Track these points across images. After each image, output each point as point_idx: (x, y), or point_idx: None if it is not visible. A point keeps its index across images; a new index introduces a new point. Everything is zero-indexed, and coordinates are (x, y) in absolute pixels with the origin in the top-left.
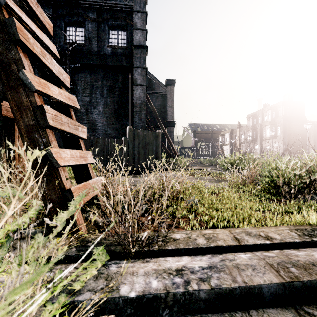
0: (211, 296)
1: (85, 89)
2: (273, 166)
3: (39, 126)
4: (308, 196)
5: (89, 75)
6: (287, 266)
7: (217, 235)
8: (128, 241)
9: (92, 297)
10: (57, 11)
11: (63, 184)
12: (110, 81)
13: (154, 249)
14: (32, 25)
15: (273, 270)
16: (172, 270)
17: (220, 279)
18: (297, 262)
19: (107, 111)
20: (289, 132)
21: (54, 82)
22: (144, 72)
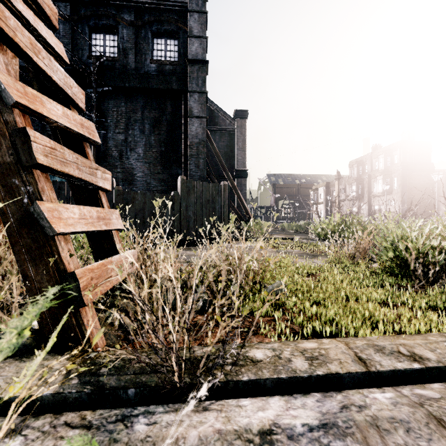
0: None
1: (119, 124)
2: (399, 234)
3: (21, 164)
4: None
5: (124, 102)
6: None
7: (326, 351)
8: (172, 364)
9: None
10: (78, 10)
11: (63, 264)
12: (154, 112)
13: (218, 383)
14: (18, 2)
15: (445, 432)
16: (251, 433)
17: None
18: None
19: (150, 155)
20: (410, 185)
21: (58, 100)
22: (203, 98)
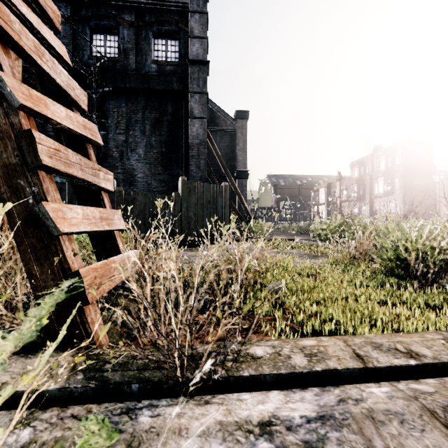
0: None
1: (120, 124)
2: (399, 234)
3: (26, 165)
4: None
5: (125, 103)
6: None
7: (325, 348)
8: (175, 361)
9: None
10: (79, 11)
11: (67, 263)
12: (155, 113)
13: (219, 378)
14: (22, 5)
15: (437, 424)
16: (252, 424)
17: (342, 443)
18: None
19: (151, 156)
20: (411, 186)
21: (61, 101)
22: (204, 99)
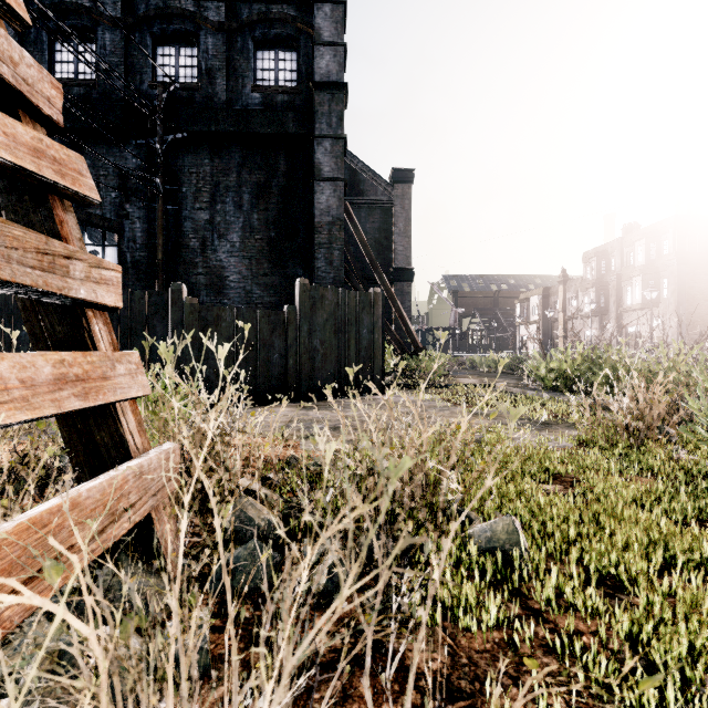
0: None
1: (201, 194)
2: None
3: None
4: None
5: (209, 158)
6: None
7: None
8: None
9: None
10: (135, 9)
11: None
12: (258, 173)
13: None
14: None
15: None
16: None
17: None
18: None
19: (252, 245)
20: (691, 291)
21: None
22: (339, 148)
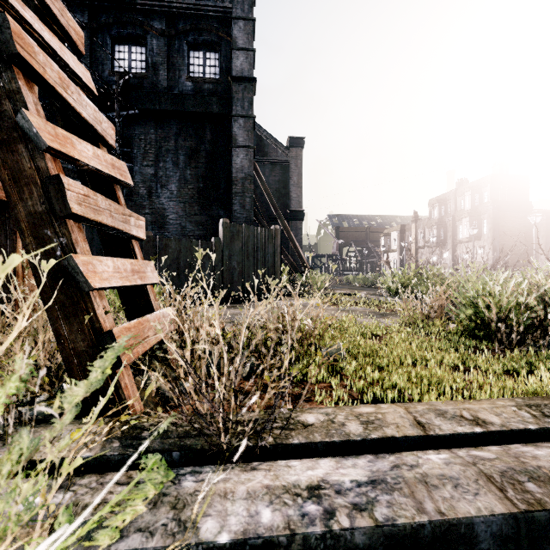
0: (376, 541)
1: (148, 154)
2: (479, 289)
3: (54, 214)
4: (542, 343)
5: (154, 128)
6: (518, 479)
7: (384, 415)
8: (218, 428)
9: (144, 545)
10: (98, 17)
11: (99, 322)
12: (190, 141)
13: (267, 445)
14: (44, 30)
15: (493, 488)
16: (300, 488)
17: (392, 505)
18: (538, 470)
19: (186, 193)
20: (503, 228)
21: (86, 136)
22: (250, 124)
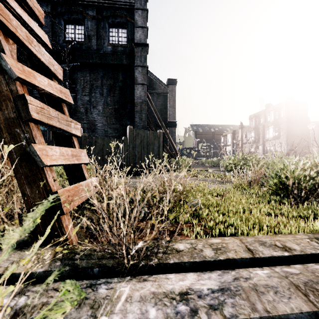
0: None
1: (85, 89)
2: (281, 167)
3: (21, 119)
4: None
5: (89, 73)
6: (316, 288)
7: (227, 244)
8: (123, 253)
9: None
10: (56, 8)
11: (49, 186)
12: (110, 80)
13: (153, 264)
14: (17, 7)
15: (300, 293)
16: (174, 294)
17: (235, 306)
18: None
19: (107, 111)
20: (292, 132)
21: (44, 74)
22: (145, 71)
